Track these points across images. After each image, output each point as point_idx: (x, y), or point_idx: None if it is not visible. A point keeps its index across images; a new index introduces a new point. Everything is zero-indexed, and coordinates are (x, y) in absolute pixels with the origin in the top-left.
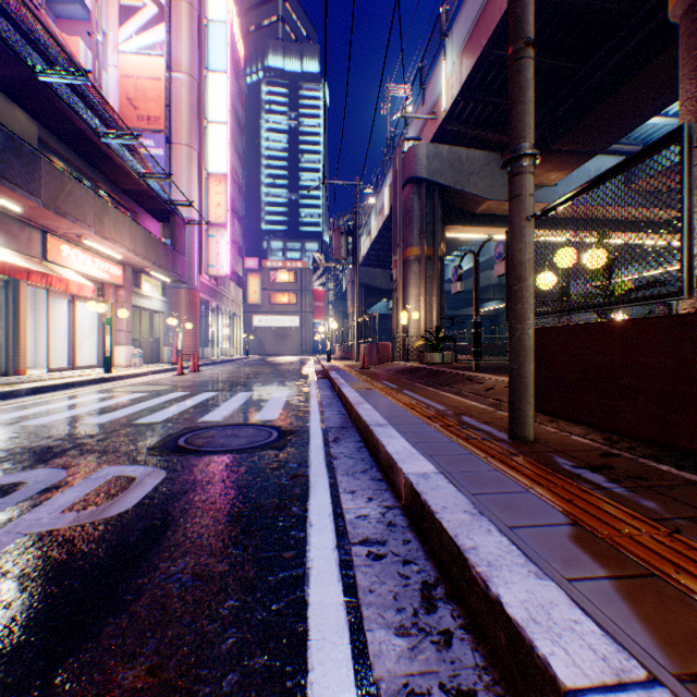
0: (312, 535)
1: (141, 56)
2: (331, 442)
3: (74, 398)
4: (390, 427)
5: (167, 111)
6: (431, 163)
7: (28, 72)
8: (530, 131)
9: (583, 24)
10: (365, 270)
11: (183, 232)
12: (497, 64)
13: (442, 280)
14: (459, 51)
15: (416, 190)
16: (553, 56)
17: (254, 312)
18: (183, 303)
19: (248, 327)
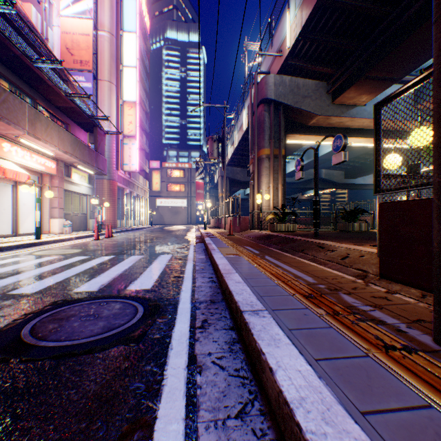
0: None
1: (75, 18)
2: (198, 330)
3: None
4: (268, 317)
5: (94, 57)
6: (278, 89)
7: None
8: None
9: None
10: (230, 168)
11: (103, 139)
12: (329, 10)
13: (285, 172)
14: (300, 2)
15: (267, 108)
16: (372, 2)
17: (157, 196)
18: (105, 189)
19: (153, 206)
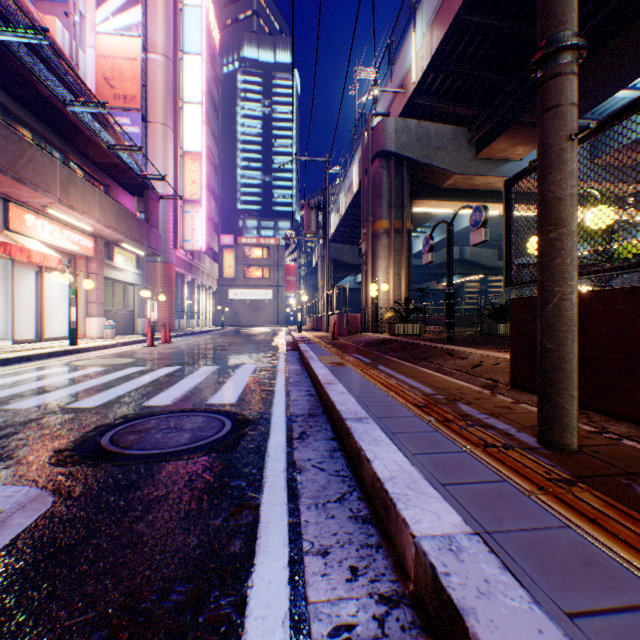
0: None
1: (117, 36)
2: (296, 440)
3: (22, 373)
4: (372, 423)
5: (143, 91)
6: (400, 138)
7: None
8: (574, 15)
9: None
10: (334, 246)
11: (157, 206)
12: (468, 33)
13: (410, 253)
14: (429, 21)
15: (385, 164)
16: (526, 23)
17: (229, 285)
18: (159, 276)
19: (224, 300)
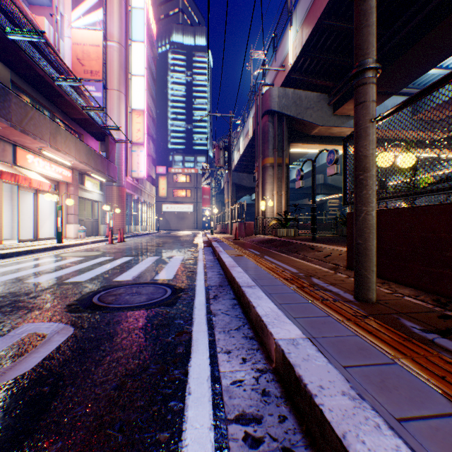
0: (189, 407)
1: (86, 30)
2: (211, 299)
3: (30, 261)
4: (258, 288)
5: (104, 67)
6: (281, 101)
7: (0, 32)
8: (373, 49)
9: (387, 2)
10: (236, 174)
11: (114, 148)
12: (327, 31)
13: (288, 180)
14: (300, 23)
15: (271, 119)
16: None
17: (163, 202)
18: (115, 195)
19: (159, 212)
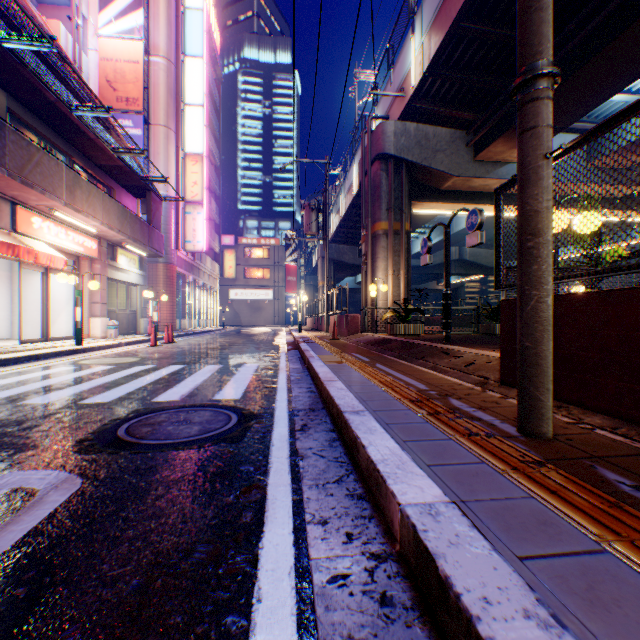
0: (258, 628)
1: (119, 40)
2: (298, 432)
3: (32, 371)
4: (368, 415)
5: (145, 93)
6: (399, 140)
7: None
8: (549, 45)
9: None
10: (334, 246)
11: (159, 208)
12: (465, 39)
13: (409, 254)
14: (427, 27)
15: (384, 166)
16: None
17: (230, 285)
18: (161, 276)
19: (225, 300)
